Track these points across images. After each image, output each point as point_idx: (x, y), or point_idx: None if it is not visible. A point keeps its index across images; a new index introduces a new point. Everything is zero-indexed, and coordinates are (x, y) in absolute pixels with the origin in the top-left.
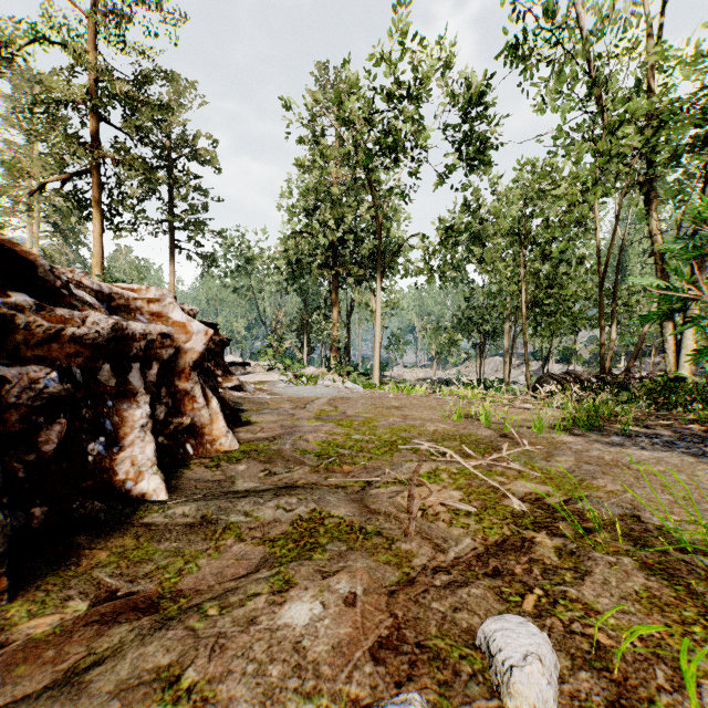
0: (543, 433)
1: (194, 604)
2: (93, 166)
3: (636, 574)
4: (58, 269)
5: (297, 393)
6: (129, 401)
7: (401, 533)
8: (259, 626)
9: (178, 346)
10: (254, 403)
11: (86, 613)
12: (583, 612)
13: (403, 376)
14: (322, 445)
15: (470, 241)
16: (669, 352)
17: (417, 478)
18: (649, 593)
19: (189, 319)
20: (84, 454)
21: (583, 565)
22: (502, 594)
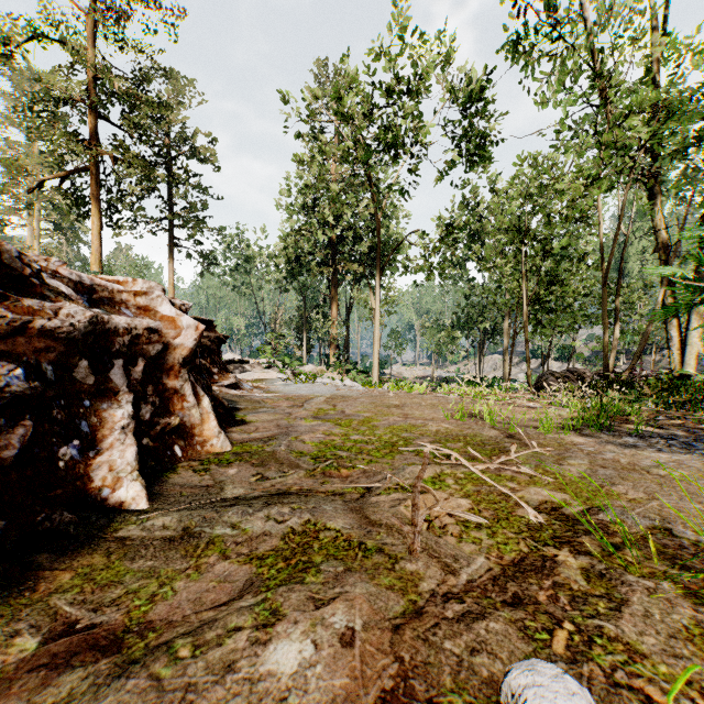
0: (551, 433)
1: (163, 641)
2: (91, 163)
3: (681, 604)
4: (28, 256)
5: (294, 391)
6: (110, 400)
7: (405, 550)
8: (237, 674)
9: (167, 342)
10: (251, 401)
11: (35, 653)
12: (626, 655)
13: (402, 374)
14: (319, 446)
15: (470, 239)
16: (674, 349)
17: (421, 484)
18: (701, 629)
19: (179, 313)
20: (54, 459)
21: (617, 592)
22: (527, 630)
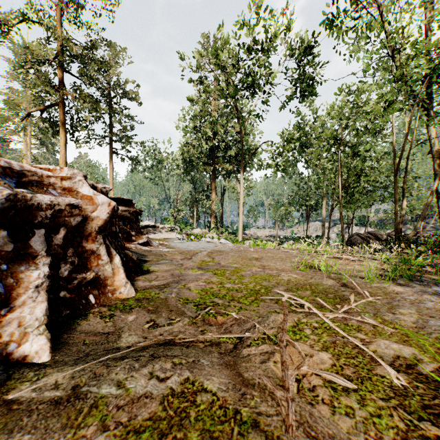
0: (375, 282)
1: None
2: (60, 101)
3: None
4: None
5: (186, 247)
6: (28, 263)
7: (280, 424)
8: None
9: (85, 215)
10: (156, 255)
11: None
12: None
13: (256, 234)
14: (201, 293)
15: (300, 147)
16: None
17: (286, 338)
18: None
19: (95, 193)
20: None
21: None
22: None
